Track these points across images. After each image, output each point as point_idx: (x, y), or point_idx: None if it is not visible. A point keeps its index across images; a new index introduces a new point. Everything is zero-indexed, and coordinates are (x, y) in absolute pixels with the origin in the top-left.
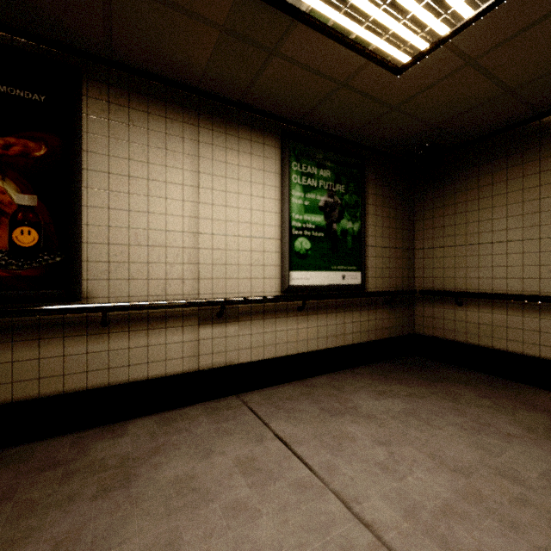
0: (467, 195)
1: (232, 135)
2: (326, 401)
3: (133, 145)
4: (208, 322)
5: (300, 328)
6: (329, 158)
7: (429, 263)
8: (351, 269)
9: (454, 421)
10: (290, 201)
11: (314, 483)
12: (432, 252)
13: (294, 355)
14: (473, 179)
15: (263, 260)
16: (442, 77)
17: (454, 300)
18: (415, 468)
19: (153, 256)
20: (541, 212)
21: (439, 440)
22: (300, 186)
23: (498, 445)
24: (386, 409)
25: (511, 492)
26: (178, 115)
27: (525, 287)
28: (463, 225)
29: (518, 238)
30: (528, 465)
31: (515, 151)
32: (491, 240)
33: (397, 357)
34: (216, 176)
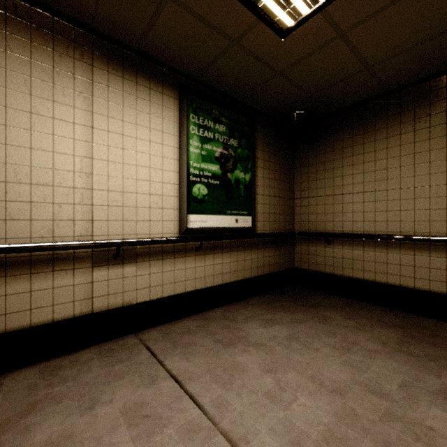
0: (334, 155)
1: (130, 80)
2: (220, 333)
3: (11, 74)
4: (104, 264)
5: (198, 266)
6: (224, 115)
7: (305, 209)
8: (243, 213)
9: (328, 342)
10: (188, 149)
11: (204, 425)
12: (308, 201)
13: (192, 291)
14: (339, 142)
15: (162, 203)
16: (318, 46)
17: (324, 239)
18: (299, 394)
19: (38, 196)
20: (388, 169)
21: (317, 362)
22: (198, 137)
23: (364, 361)
24: (273, 336)
25: (380, 408)
26: (68, 51)
27: (377, 228)
28: (331, 179)
29: (372, 190)
30: (388, 378)
31: (369, 120)
32: (352, 191)
33: (280, 288)
34: (112, 119)
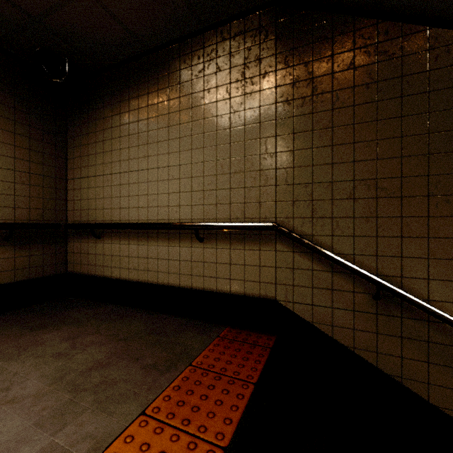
0: (104, 124)
1: None
2: None
3: None
4: None
5: None
6: None
7: (78, 194)
8: None
9: None
10: None
11: None
12: (80, 183)
13: None
14: (108, 107)
15: None
16: None
17: (95, 232)
18: None
19: None
20: (148, 144)
21: None
22: None
23: None
24: None
25: None
26: None
27: (140, 215)
28: (101, 155)
29: (136, 169)
30: None
31: (134, 83)
32: (119, 170)
33: (40, 303)
34: None
